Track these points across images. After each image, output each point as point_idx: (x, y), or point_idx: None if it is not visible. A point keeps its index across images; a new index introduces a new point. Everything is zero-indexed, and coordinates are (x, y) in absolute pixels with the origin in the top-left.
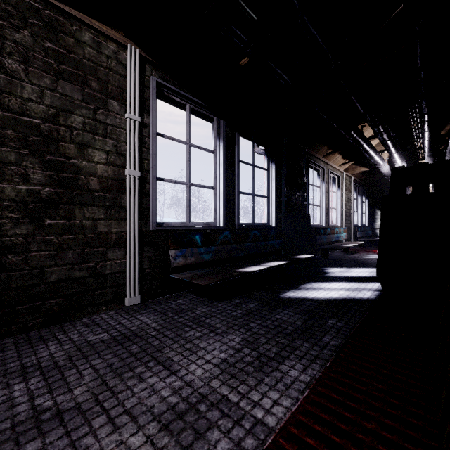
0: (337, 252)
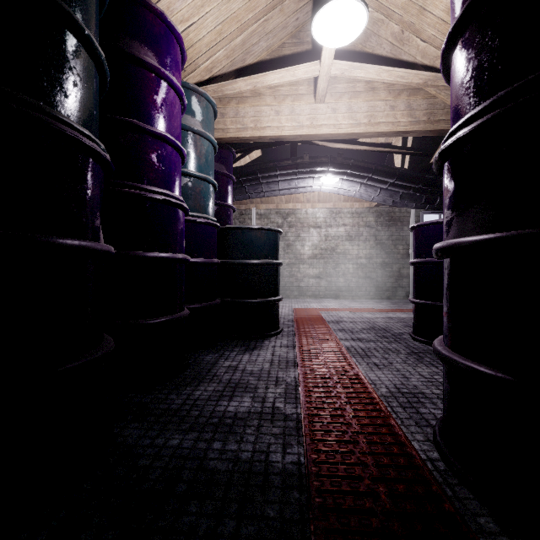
0: None
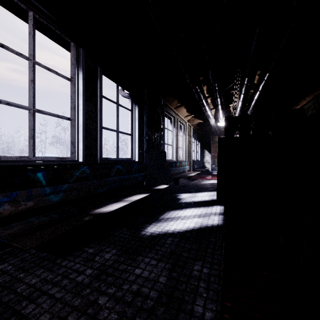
0: (183, 179)
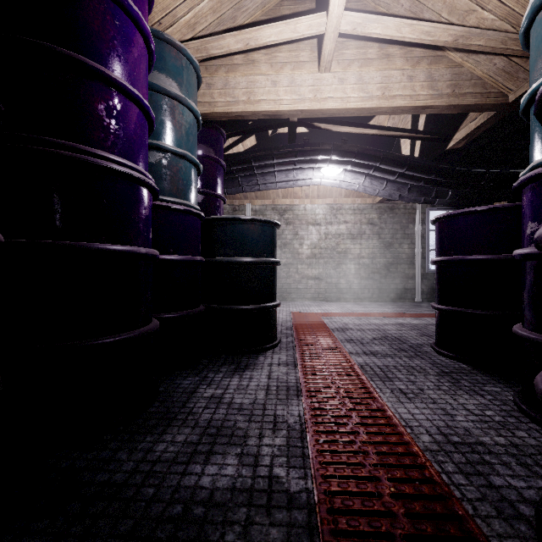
0: None
